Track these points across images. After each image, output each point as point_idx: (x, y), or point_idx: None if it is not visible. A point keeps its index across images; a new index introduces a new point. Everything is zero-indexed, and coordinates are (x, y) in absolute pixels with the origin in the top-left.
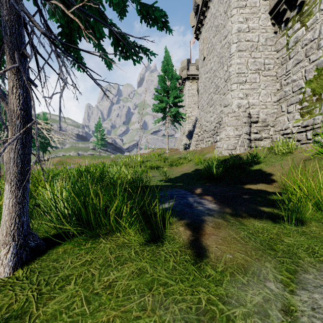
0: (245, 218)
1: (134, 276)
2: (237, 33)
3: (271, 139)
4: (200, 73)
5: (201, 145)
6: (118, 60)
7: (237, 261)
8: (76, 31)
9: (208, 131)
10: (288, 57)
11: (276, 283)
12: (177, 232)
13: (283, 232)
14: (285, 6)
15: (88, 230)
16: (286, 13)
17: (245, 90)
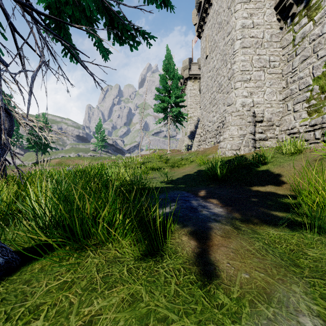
0: (257, 224)
1: (124, 306)
2: (241, 29)
3: (277, 139)
4: (202, 72)
5: (204, 146)
6: (112, 45)
7: (256, 283)
8: (66, 14)
9: (211, 132)
10: (294, 53)
11: (313, 318)
12: (180, 243)
13: (304, 242)
14: (292, 0)
15: (72, 241)
16: (293, 8)
17: (249, 88)
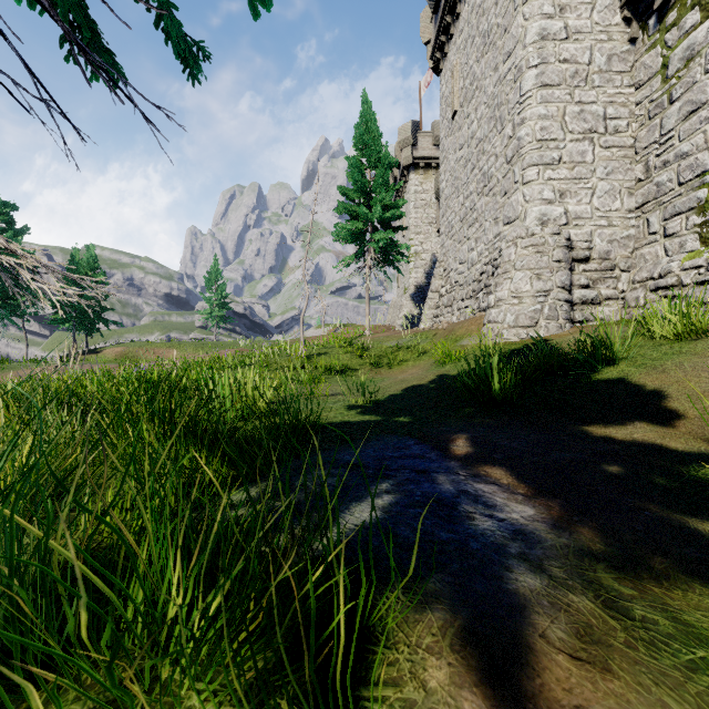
0: (670, 581)
1: None
2: (539, 43)
3: (623, 300)
4: (444, 151)
5: (447, 318)
6: None
7: None
8: None
9: (464, 285)
10: (667, 98)
11: None
12: None
13: None
14: None
15: None
16: None
17: (557, 181)
